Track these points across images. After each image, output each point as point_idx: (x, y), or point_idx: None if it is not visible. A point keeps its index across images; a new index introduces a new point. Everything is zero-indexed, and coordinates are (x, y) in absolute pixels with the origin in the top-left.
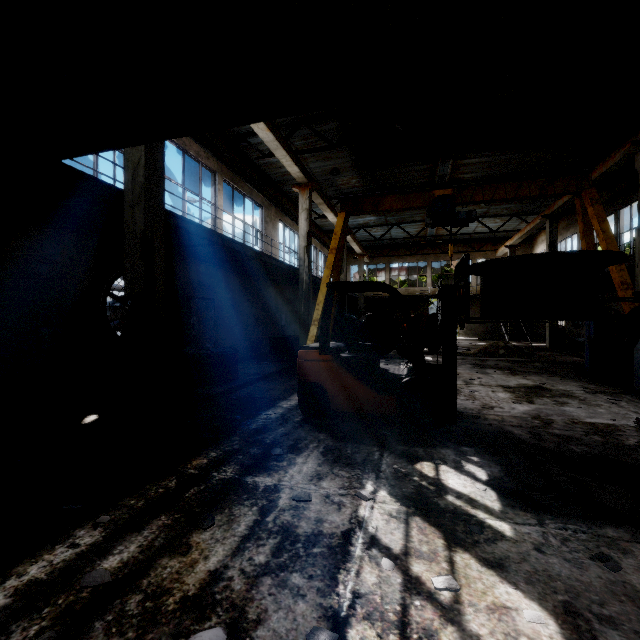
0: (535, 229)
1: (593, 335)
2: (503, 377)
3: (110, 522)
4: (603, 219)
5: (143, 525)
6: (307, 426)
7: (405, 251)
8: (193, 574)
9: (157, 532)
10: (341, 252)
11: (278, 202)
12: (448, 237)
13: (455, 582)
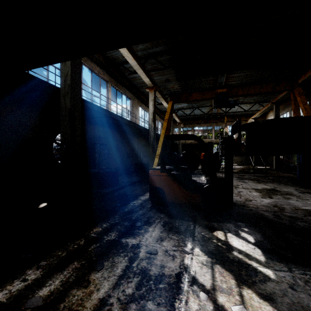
0: (267, 109)
1: (301, 162)
2: (254, 184)
3: (46, 265)
4: (305, 103)
5: (64, 267)
6: (154, 210)
7: (201, 121)
8: (90, 301)
9: (71, 272)
10: (170, 121)
11: (139, 97)
12: (223, 114)
13: (245, 310)
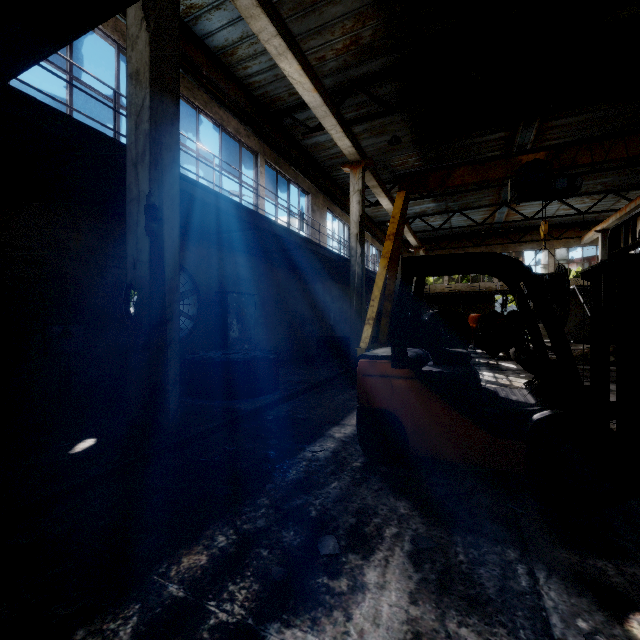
0: None
1: None
2: None
3: None
4: None
5: None
6: (374, 480)
7: (467, 242)
8: None
9: None
10: (399, 239)
11: (326, 189)
12: (519, 224)
13: None
